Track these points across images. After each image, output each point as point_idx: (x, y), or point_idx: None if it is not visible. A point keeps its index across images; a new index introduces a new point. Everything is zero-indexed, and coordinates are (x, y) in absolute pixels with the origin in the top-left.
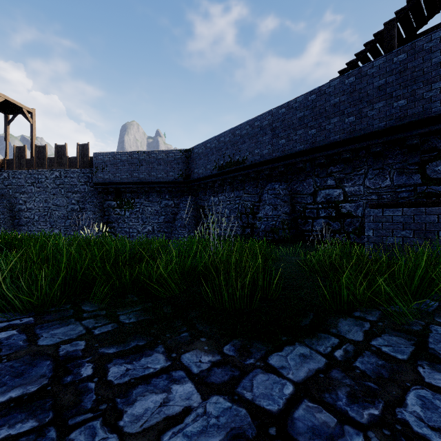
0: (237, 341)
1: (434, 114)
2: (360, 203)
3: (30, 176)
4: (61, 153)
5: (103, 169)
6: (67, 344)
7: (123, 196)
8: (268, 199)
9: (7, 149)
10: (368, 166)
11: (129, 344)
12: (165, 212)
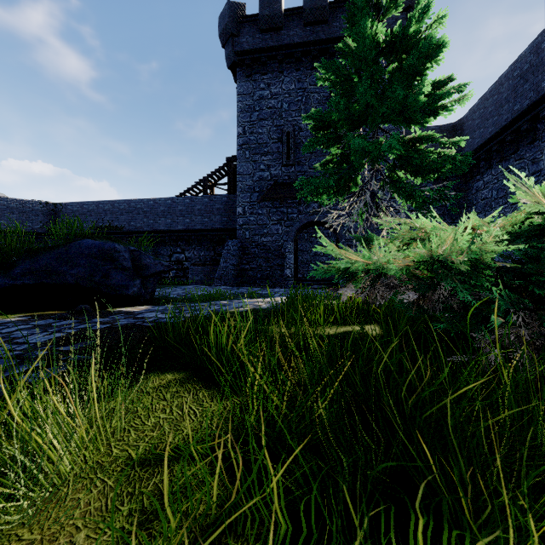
0: None
1: (216, 228)
2: (193, 262)
3: None
4: None
5: None
6: None
7: None
8: None
9: None
10: (196, 244)
11: None
12: None
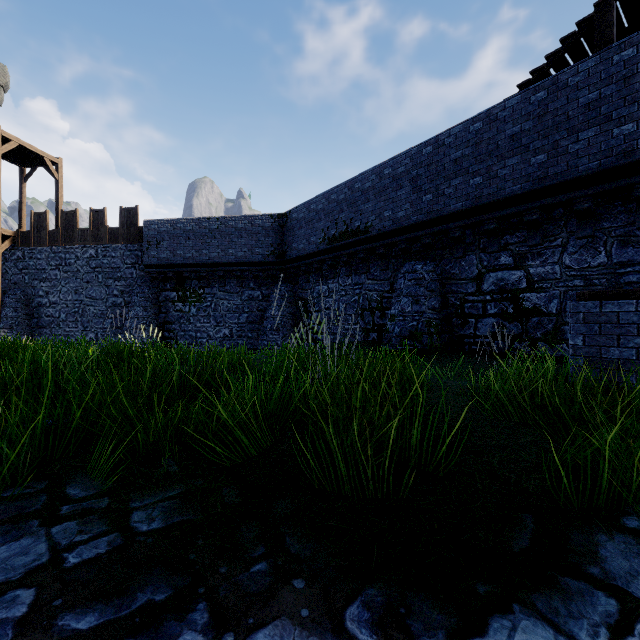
0: (375, 592)
1: None
2: (555, 293)
3: (54, 256)
4: (98, 221)
5: (157, 244)
6: None
7: (187, 283)
8: (405, 287)
9: (24, 217)
10: (568, 233)
11: (132, 598)
12: (249, 308)
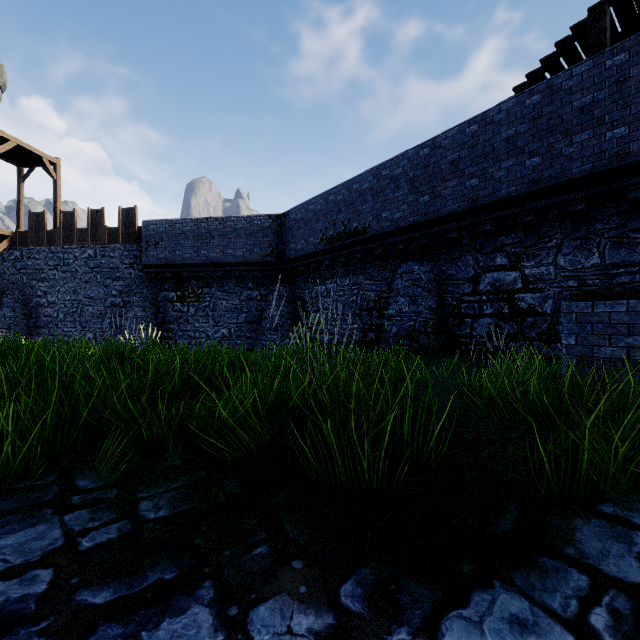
0: (367, 571)
1: None
2: (550, 293)
3: (53, 256)
4: (97, 221)
5: (156, 244)
6: (14, 578)
7: (186, 283)
8: (402, 287)
9: (21, 217)
10: (562, 234)
11: (143, 577)
12: (247, 308)
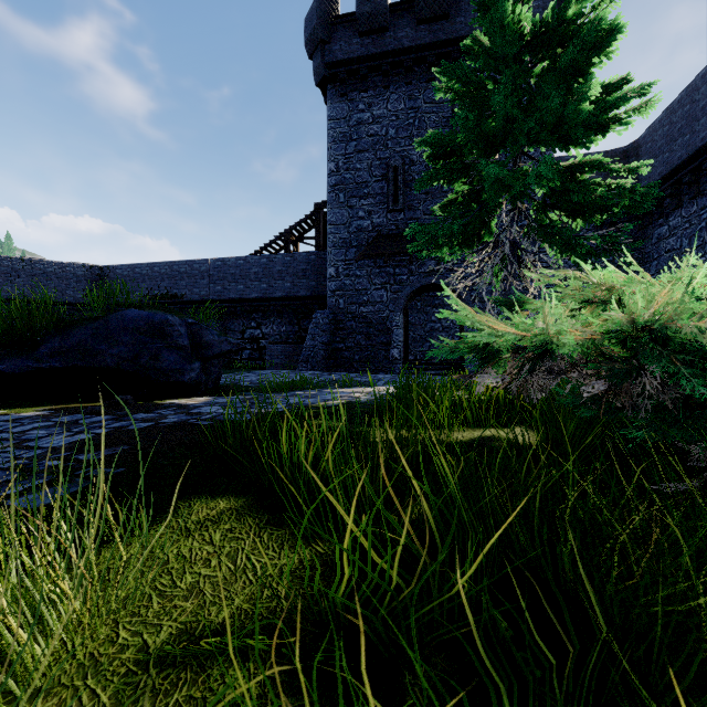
0: None
1: (301, 296)
2: (271, 340)
3: None
4: None
5: None
6: None
7: None
8: None
9: None
10: (275, 317)
11: None
12: None
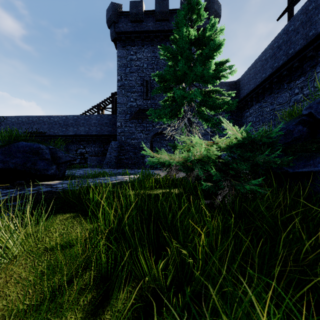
0: None
1: (105, 134)
2: (90, 154)
3: None
4: None
5: None
6: None
7: None
8: None
9: None
10: (92, 143)
11: None
12: None
